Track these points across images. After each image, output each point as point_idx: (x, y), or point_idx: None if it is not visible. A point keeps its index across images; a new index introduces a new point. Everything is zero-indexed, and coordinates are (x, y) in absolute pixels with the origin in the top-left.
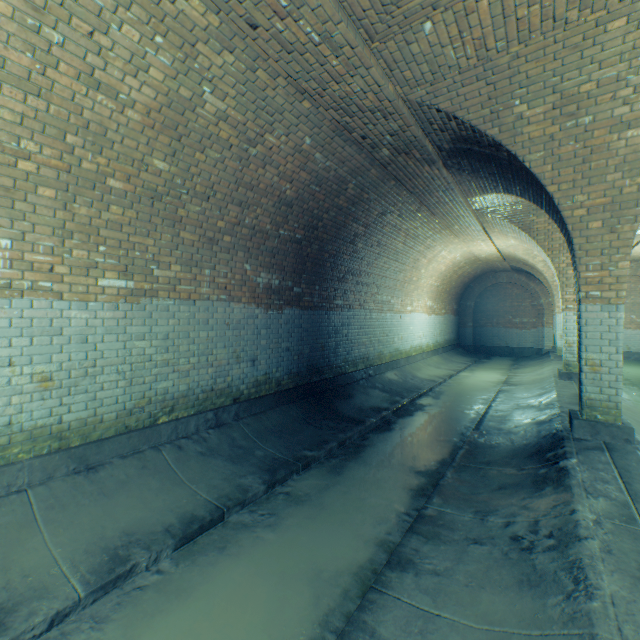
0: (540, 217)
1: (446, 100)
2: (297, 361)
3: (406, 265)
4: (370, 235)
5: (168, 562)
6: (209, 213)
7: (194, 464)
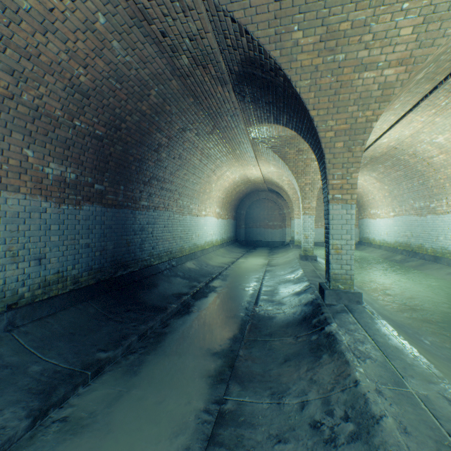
0: (291, 149)
1: (240, 9)
2: (99, 257)
3: (202, 179)
4: (173, 147)
5: None
6: None
7: None
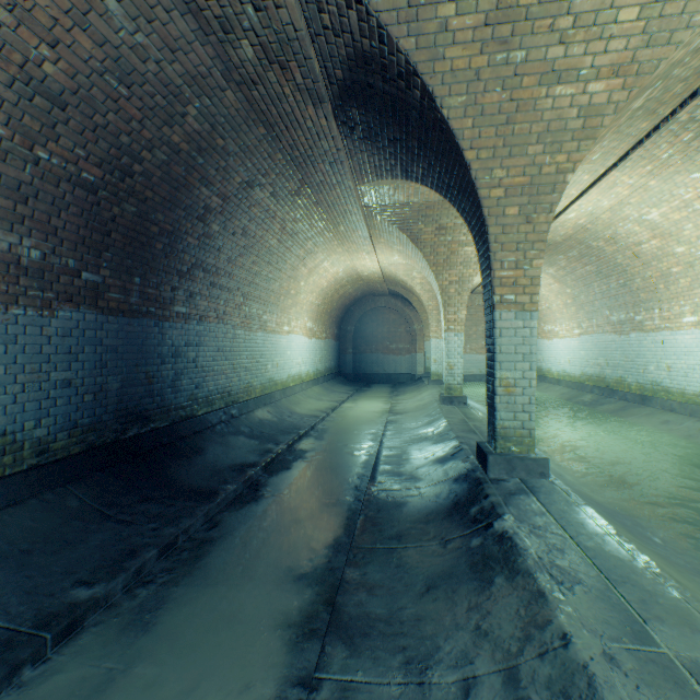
0: (429, 226)
1: None
2: (92, 404)
3: (283, 272)
4: (231, 215)
5: None
6: None
7: None
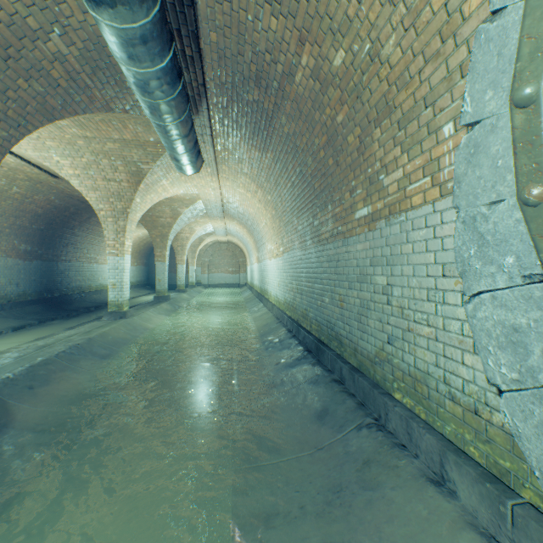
0: None
1: None
2: (40, 286)
3: None
4: (83, 226)
5: (12, 333)
6: (2, 221)
7: (1, 319)
